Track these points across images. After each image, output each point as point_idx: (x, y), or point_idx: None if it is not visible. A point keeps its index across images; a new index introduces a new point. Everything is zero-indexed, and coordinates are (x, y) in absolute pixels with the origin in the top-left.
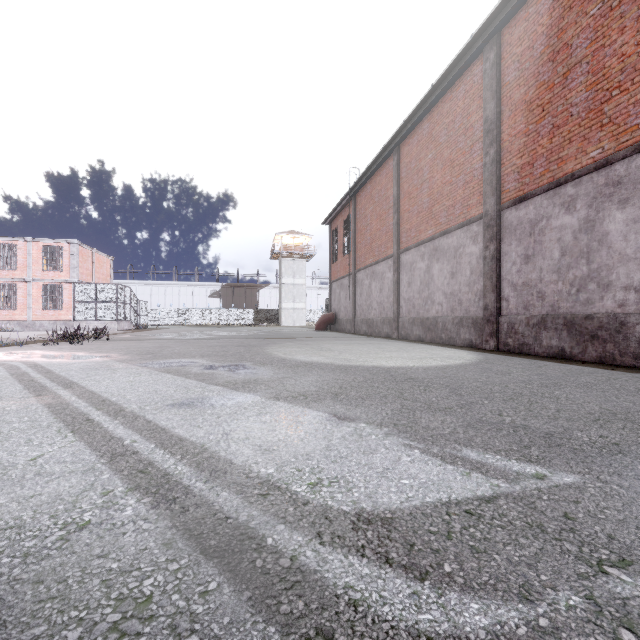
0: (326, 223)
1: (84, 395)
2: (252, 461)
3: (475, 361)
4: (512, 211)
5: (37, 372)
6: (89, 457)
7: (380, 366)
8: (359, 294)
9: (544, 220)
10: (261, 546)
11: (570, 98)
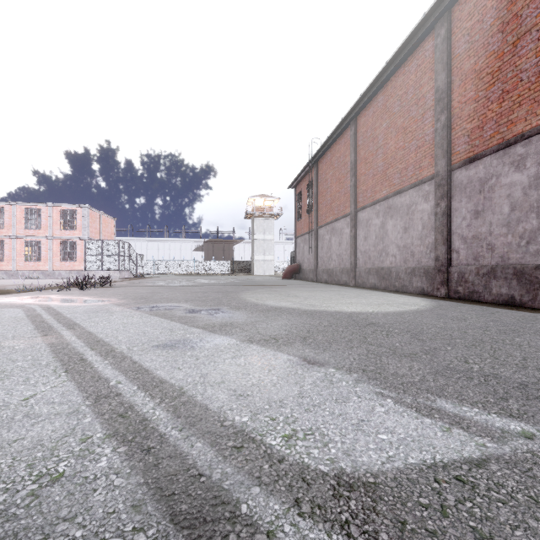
0: (292, 187)
1: (83, 335)
2: (227, 407)
3: (429, 307)
4: (462, 171)
5: (48, 314)
6: (76, 398)
7: (342, 311)
8: (320, 247)
9: (494, 178)
10: (235, 515)
11: (520, 64)
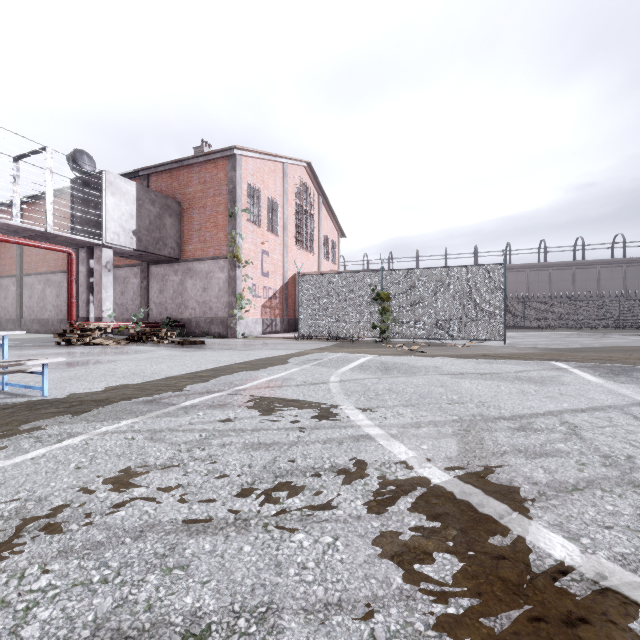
0: None
1: None
2: None
3: None
4: None
5: None
6: None
7: None
8: None
9: None
10: None
11: None
